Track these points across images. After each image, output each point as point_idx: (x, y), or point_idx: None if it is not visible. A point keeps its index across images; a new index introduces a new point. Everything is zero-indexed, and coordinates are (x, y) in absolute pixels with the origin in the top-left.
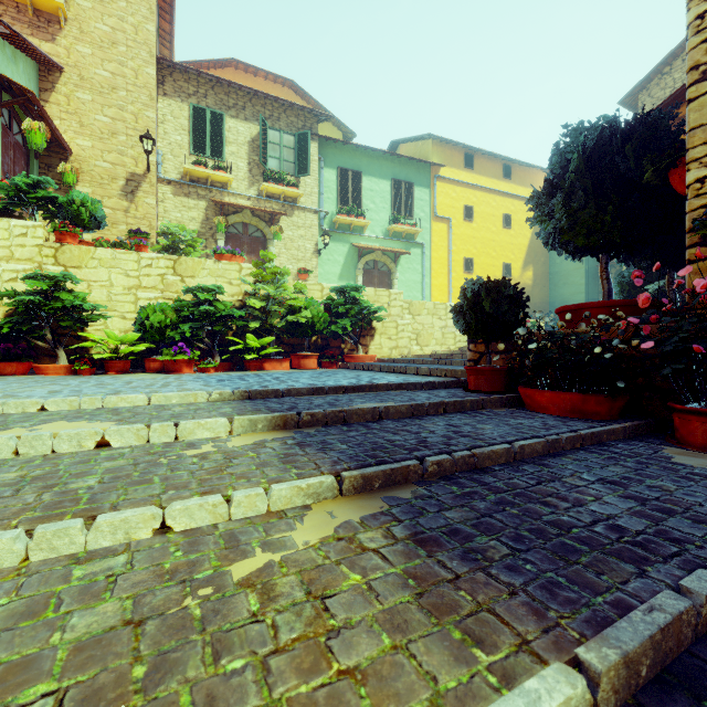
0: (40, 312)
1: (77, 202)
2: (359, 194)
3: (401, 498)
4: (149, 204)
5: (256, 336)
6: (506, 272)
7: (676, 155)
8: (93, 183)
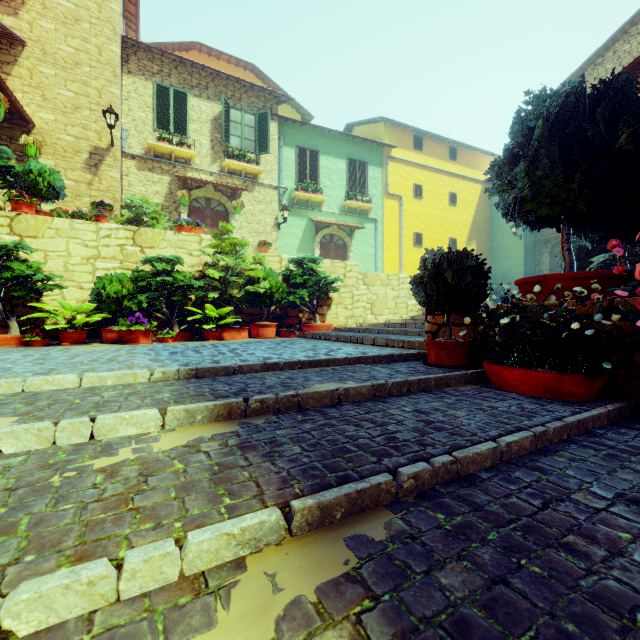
0: None
1: (34, 172)
2: (316, 172)
3: (372, 540)
4: (113, 178)
5: (216, 306)
6: (452, 246)
7: None
8: (56, 156)
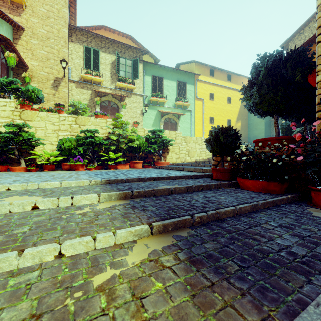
0: (12, 141)
1: (30, 90)
2: (161, 88)
3: (182, 236)
4: (64, 92)
5: (114, 153)
6: (229, 123)
7: (311, 68)
8: (38, 82)
